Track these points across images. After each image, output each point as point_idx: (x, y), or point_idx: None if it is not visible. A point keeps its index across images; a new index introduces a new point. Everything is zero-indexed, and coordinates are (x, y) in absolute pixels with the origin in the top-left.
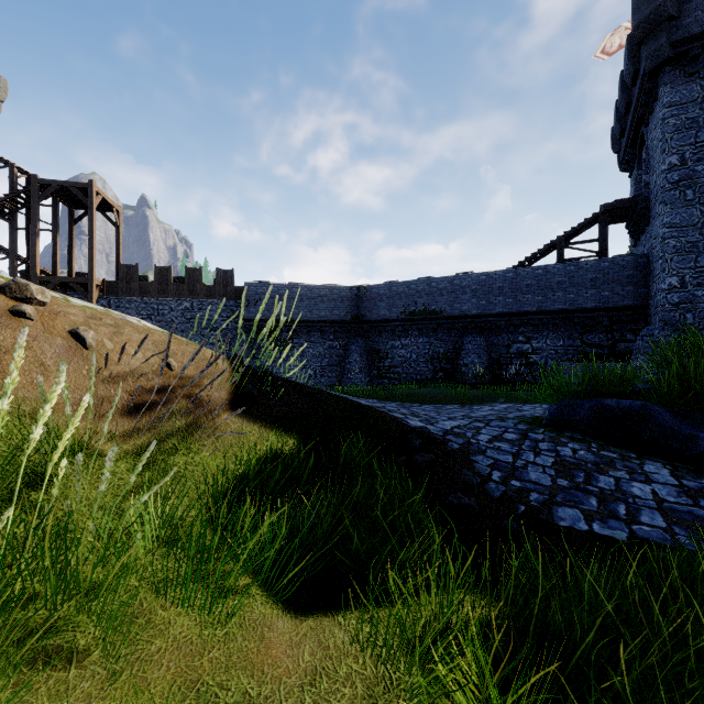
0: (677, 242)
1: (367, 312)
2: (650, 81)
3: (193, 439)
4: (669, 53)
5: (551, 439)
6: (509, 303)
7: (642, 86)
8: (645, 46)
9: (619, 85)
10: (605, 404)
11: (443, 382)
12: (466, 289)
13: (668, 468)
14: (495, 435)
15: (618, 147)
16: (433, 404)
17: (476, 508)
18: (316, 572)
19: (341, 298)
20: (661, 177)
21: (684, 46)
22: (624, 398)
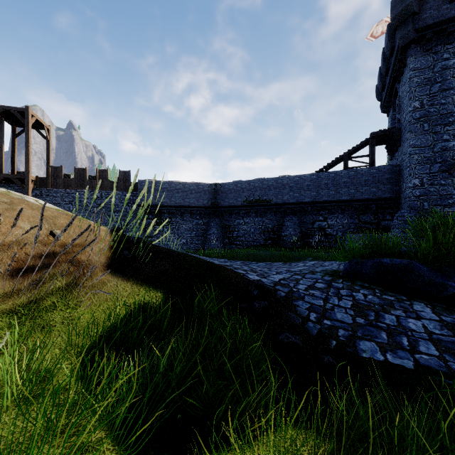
0: (418, 157)
1: (222, 201)
2: (402, 54)
3: (71, 296)
4: (414, 36)
5: (348, 287)
6: (313, 195)
7: (397, 57)
8: (399, 31)
9: (382, 57)
10: (383, 262)
11: (271, 246)
12: (286, 186)
13: (429, 307)
14: (309, 284)
15: (380, 97)
16: (265, 262)
17: (300, 345)
18: (168, 416)
19: (204, 191)
20: (409, 115)
21: (423, 32)
22: (395, 258)
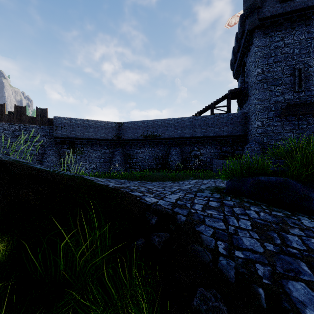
0: (260, 106)
1: (124, 135)
2: (249, 36)
3: None
4: (258, 23)
5: (239, 204)
6: (191, 132)
7: (246, 38)
8: (248, 19)
9: (235, 39)
10: (260, 179)
11: (161, 169)
12: (172, 125)
13: (313, 221)
14: (204, 203)
15: (233, 68)
16: (158, 181)
17: (226, 311)
18: None
19: (110, 128)
20: (254, 78)
21: (264, 21)
22: (270, 176)
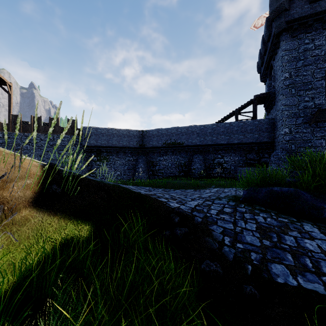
0: (288, 112)
1: (147, 143)
2: (276, 39)
3: None
4: (285, 26)
5: (250, 211)
6: (214, 139)
7: (273, 41)
8: (274, 22)
9: (262, 41)
10: (274, 190)
11: (184, 177)
12: (194, 133)
13: (315, 227)
14: (219, 209)
15: (260, 71)
16: (181, 189)
17: (221, 273)
18: None
19: (134, 136)
20: (281, 83)
21: (291, 23)
22: (283, 186)
